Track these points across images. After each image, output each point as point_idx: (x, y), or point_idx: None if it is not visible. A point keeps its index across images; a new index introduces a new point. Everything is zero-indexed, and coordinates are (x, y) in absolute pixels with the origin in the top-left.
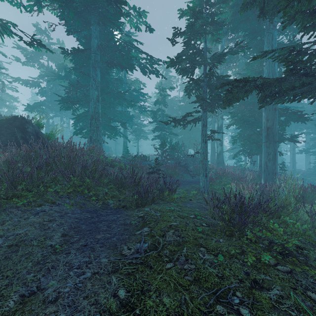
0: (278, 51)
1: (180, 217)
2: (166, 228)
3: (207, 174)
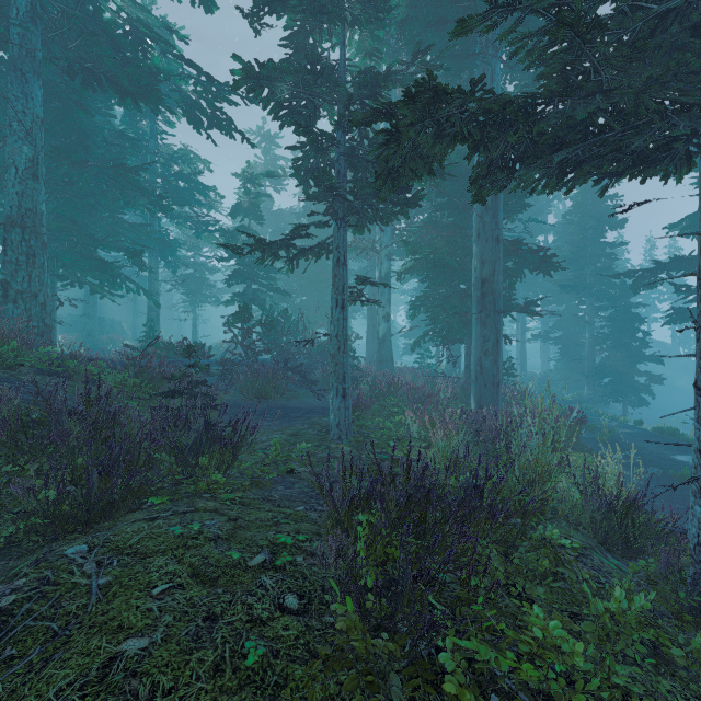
0: (530, 2)
1: (202, 578)
2: (72, 695)
3: (347, 389)
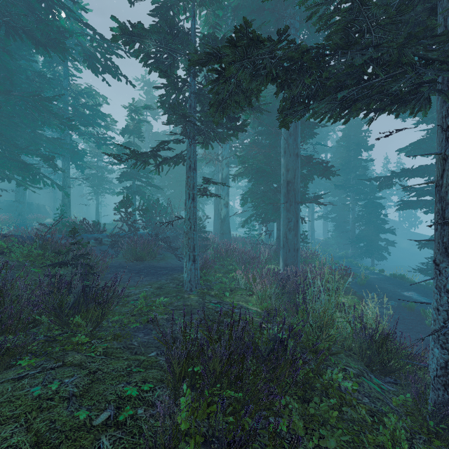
0: None
1: (44, 447)
2: None
3: (196, 256)
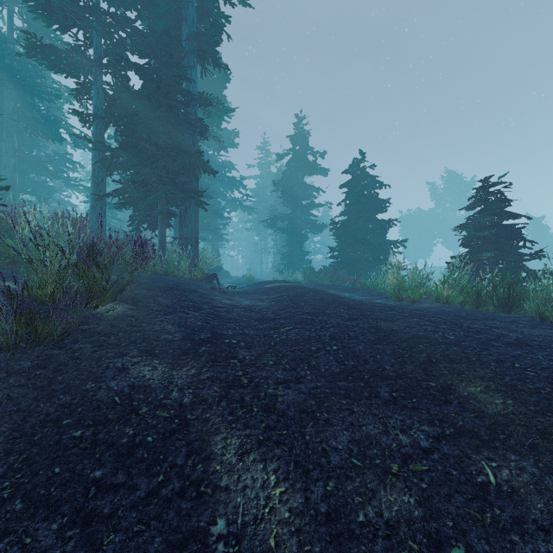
0: None
1: None
2: None
3: None
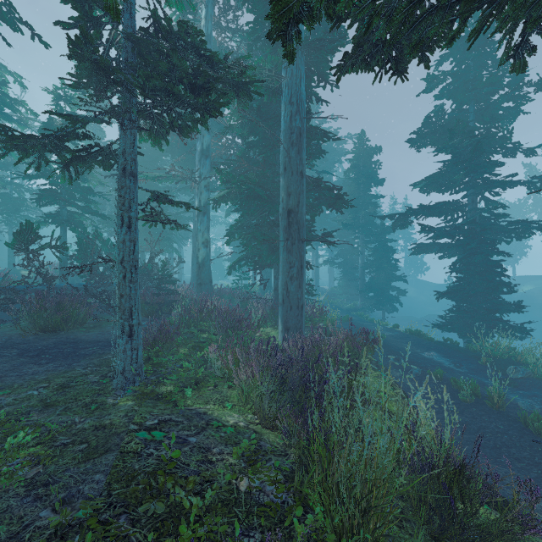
0: None
1: None
2: None
3: (135, 327)
